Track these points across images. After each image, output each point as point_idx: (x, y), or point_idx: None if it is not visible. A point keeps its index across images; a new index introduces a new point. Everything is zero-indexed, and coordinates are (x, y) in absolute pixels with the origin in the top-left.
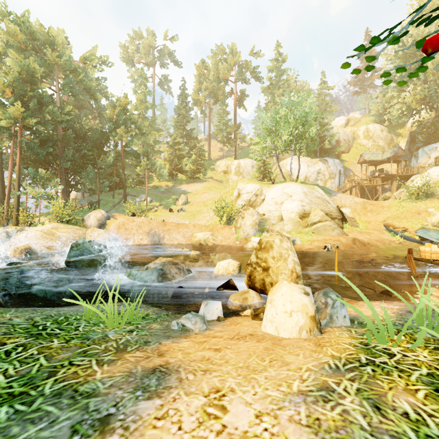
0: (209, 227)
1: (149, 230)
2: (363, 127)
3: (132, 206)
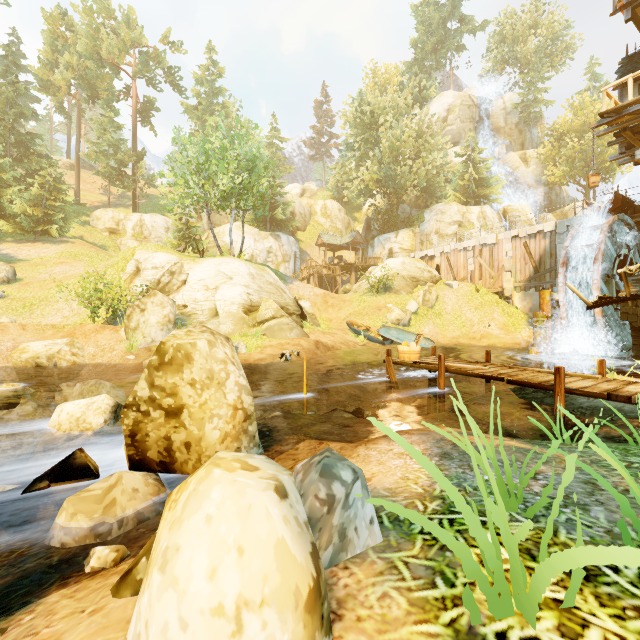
0: (65, 329)
1: None
2: (321, 201)
3: None
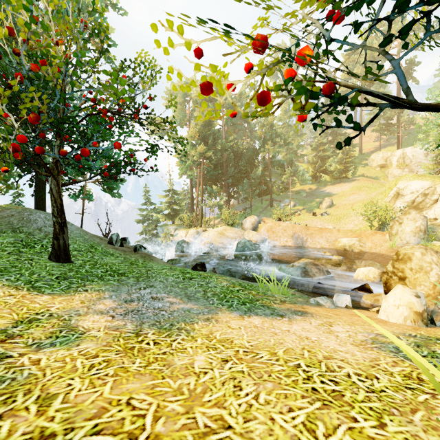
0: (356, 232)
1: (293, 233)
2: None
3: (278, 211)
